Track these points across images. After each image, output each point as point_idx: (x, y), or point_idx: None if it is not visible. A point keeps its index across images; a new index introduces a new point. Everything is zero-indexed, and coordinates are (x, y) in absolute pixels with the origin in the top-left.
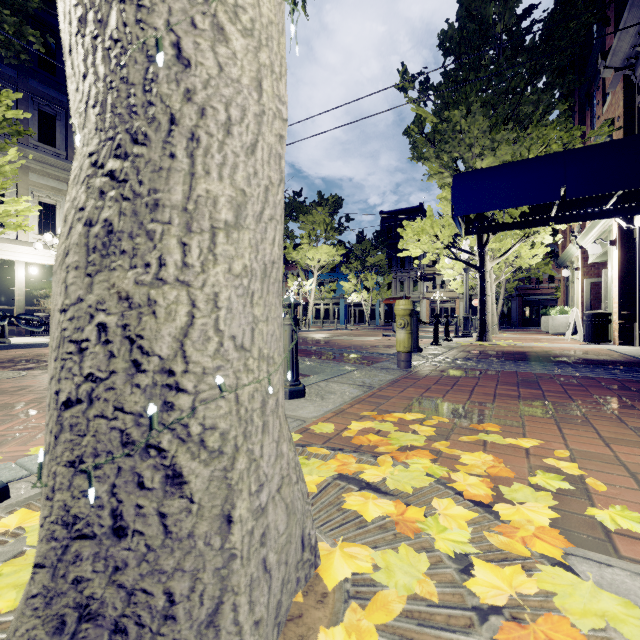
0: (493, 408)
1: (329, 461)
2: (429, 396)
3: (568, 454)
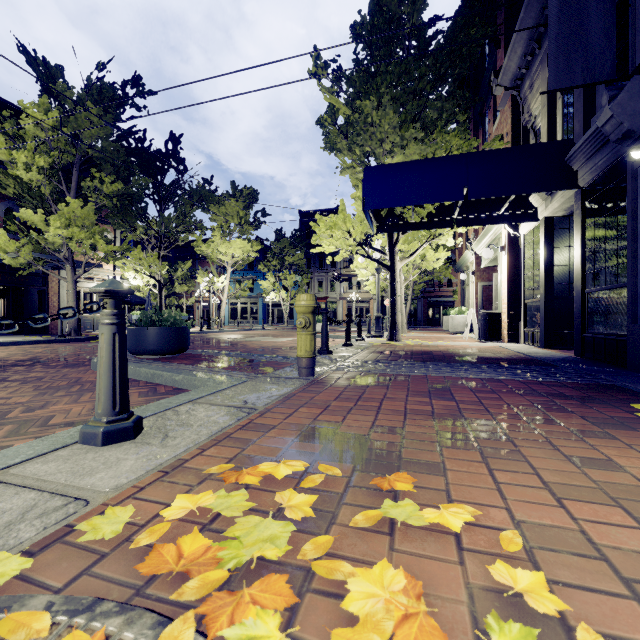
0: (404, 435)
1: None
2: (326, 419)
3: (521, 542)
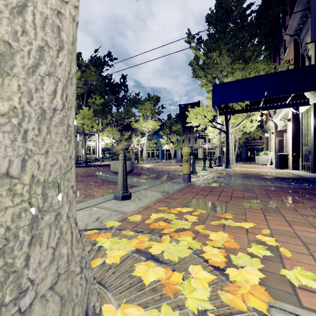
0: (230, 204)
1: (132, 240)
2: (197, 197)
3: (269, 232)
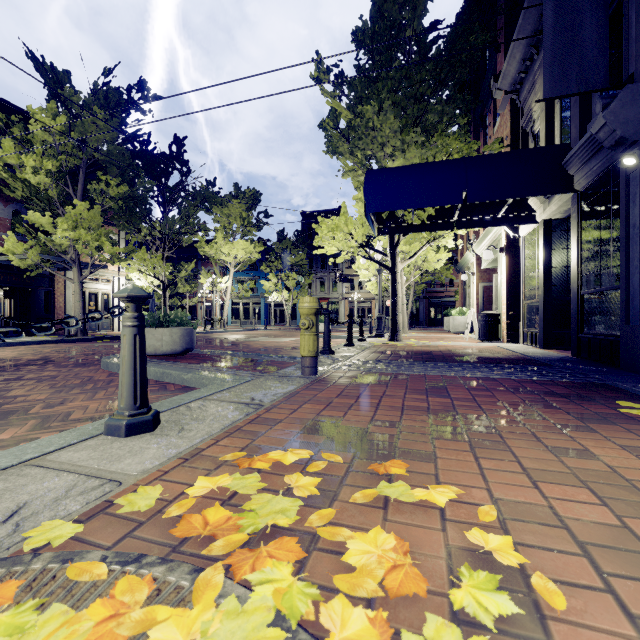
0: (400, 428)
1: (87, 608)
2: (328, 414)
3: (496, 514)
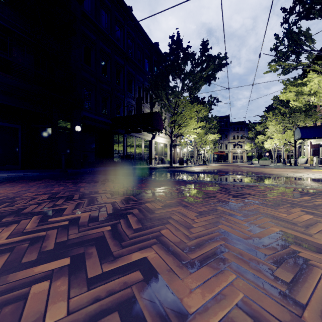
0: None
1: None
2: None
3: None
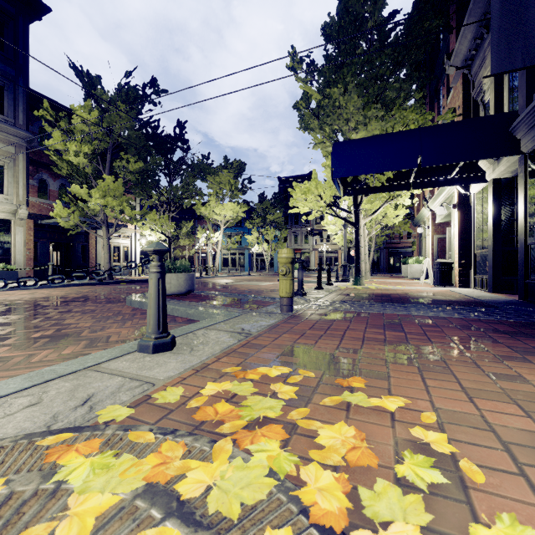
0: (361, 354)
1: (146, 457)
2: (302, 342)
3: (435, 418)
